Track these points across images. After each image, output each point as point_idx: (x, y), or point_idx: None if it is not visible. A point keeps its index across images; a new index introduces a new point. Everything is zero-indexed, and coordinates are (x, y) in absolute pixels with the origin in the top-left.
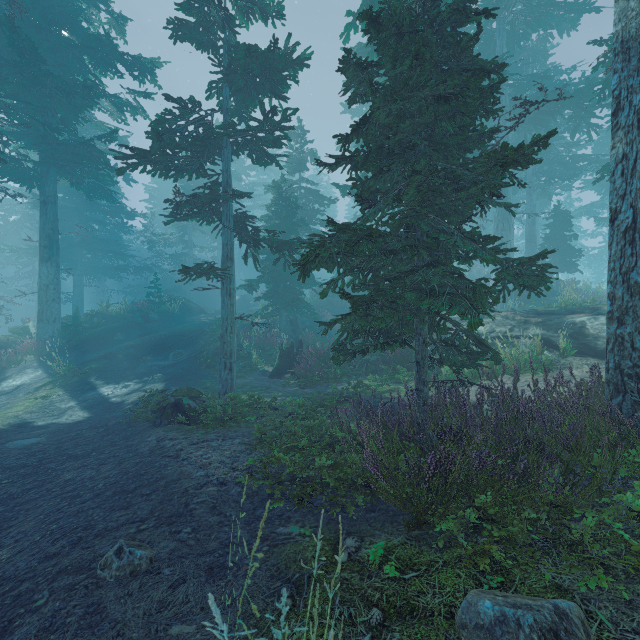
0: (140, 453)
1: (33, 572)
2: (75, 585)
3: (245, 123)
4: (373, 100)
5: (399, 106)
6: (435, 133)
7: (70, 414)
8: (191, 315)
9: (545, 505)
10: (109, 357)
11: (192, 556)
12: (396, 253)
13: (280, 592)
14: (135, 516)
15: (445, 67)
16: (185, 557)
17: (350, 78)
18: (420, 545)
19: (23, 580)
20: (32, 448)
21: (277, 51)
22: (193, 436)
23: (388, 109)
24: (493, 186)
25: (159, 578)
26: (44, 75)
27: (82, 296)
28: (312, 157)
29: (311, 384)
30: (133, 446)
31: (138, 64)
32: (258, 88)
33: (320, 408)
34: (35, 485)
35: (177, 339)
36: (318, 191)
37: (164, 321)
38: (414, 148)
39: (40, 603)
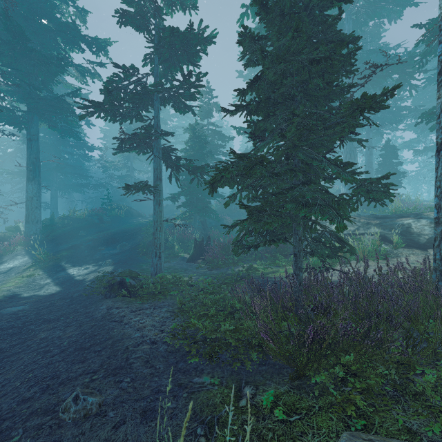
0: (95, 318)
1: (12, 413)
2: (42, 425)
3: (170, 83)
4: (264, 62)
5: (283, 67)
6: (308, 87)
7: (47, 288)
8: (132, 218)
9: (393, 363)
10: (75, 247)
11: (130, 401)
12: (280, 175)
13: (196, 431)
14: (89, 368)
15: (315, 39)
16: (125, 402)
17: (246, 48)
18: (300, 393)
19: (4, 419)
20: (18, 314)
21: (192, 32)
22: (133, 306)
23: (275, 69)
24: (352, 126)
25: (105, 420)
26: (29, 50)
27: (57, 205)
28: (216, 108)
29: (216, 267)
30: (90, 313)
31: (95, 43)
32: (179, 58)
33: (223, 285)
34: (19, 342)
35: (122, 235)
36: (221, 131)
37: (113, 222)
38: (292, 99)
39: (15, 439)
